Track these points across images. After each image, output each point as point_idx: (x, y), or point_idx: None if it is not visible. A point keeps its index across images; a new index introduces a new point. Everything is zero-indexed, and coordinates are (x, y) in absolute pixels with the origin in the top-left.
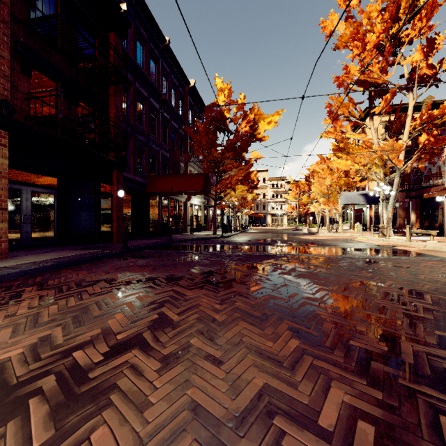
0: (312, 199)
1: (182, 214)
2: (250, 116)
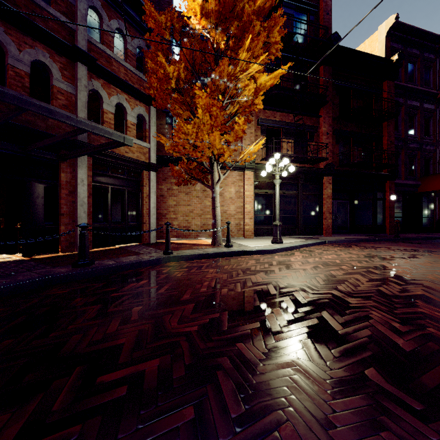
0: None
1: None
2: None
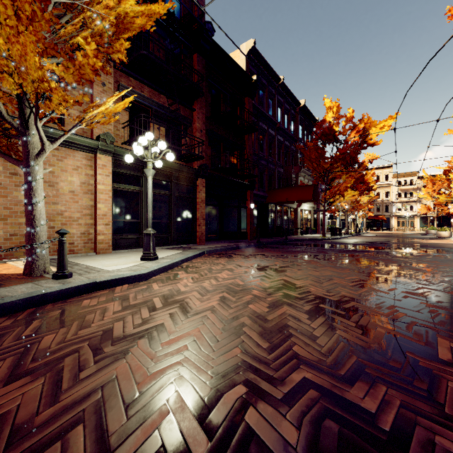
0: None
1: (293, 218)
2: (360, 126)
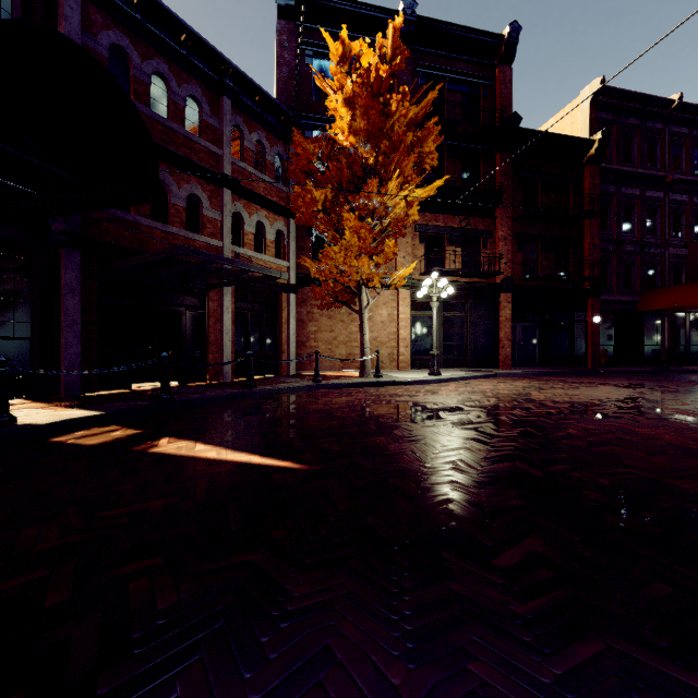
0: None
1: None
2: None
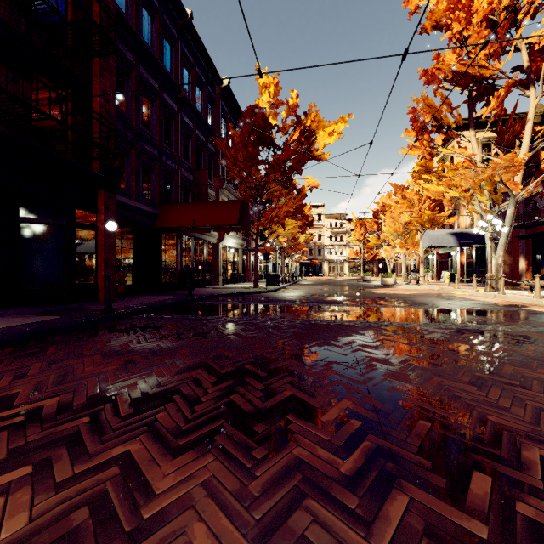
0: (382, 241)
1: (212, 259)
2: (305, 124)
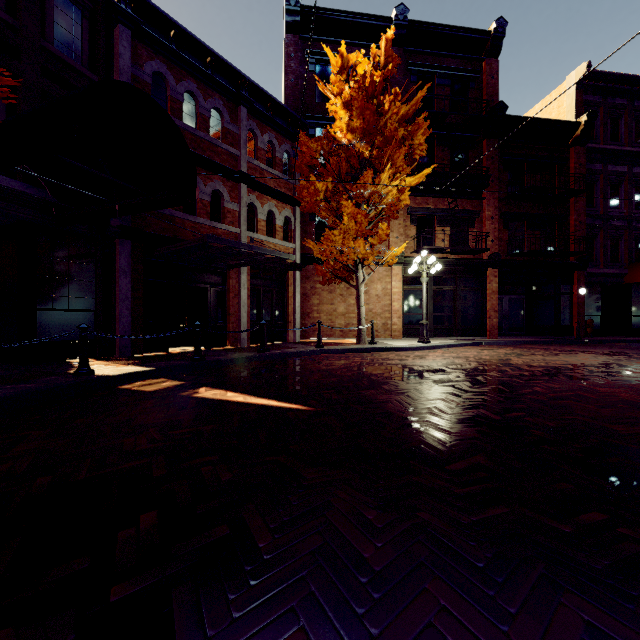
0: None
1: None
2: None
